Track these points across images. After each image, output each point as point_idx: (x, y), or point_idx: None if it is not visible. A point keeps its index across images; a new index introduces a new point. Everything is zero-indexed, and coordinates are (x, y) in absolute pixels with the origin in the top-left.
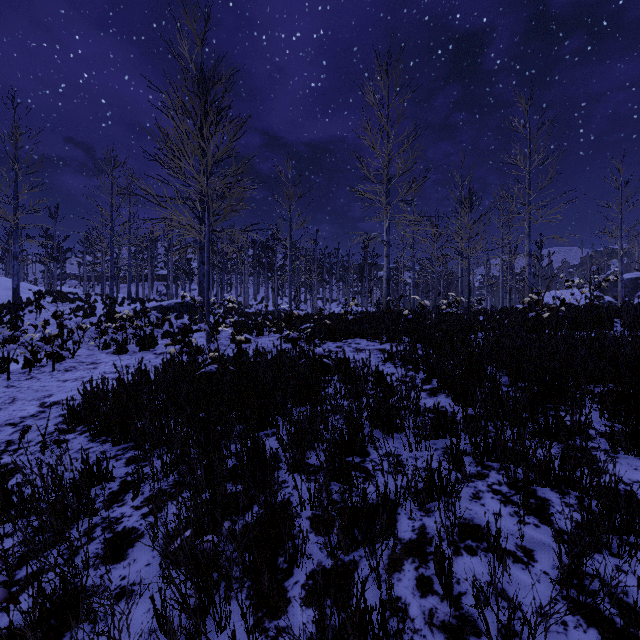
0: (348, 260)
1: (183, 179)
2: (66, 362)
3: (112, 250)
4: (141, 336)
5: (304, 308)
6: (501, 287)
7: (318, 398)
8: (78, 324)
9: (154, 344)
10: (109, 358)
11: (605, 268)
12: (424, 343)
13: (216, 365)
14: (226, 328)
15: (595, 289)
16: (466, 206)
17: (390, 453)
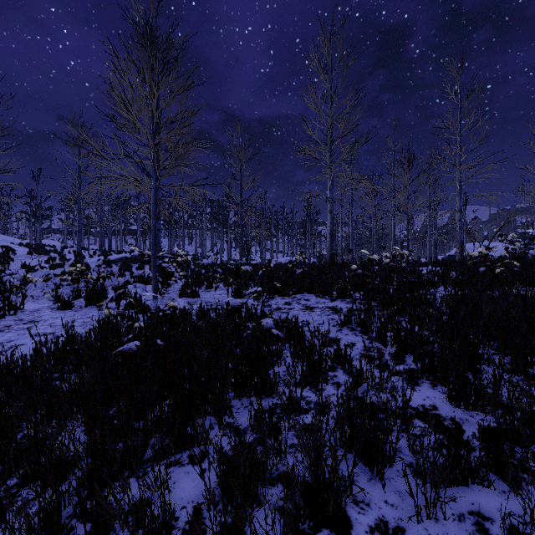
0: (292, 217)
1: (130, 132)
2: (4, 320)
3: (79, 207)
4: (90, 290)
5: (254, 258)
6: (428, 240)
7: (266, 386)
8: (19, 280)
9: (102, 299)
10: (51, 315)
11: (512, 224)
12: (379, 302)
13: (138, 342)
14: (176, 281)
15: (529, 243)
16: (405, 165)
17: (385, 523)
